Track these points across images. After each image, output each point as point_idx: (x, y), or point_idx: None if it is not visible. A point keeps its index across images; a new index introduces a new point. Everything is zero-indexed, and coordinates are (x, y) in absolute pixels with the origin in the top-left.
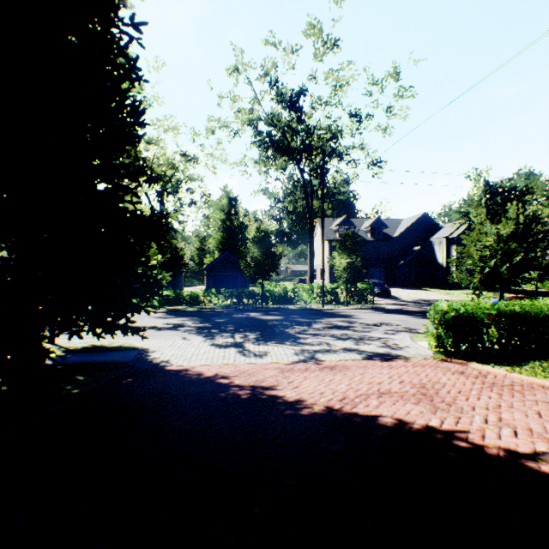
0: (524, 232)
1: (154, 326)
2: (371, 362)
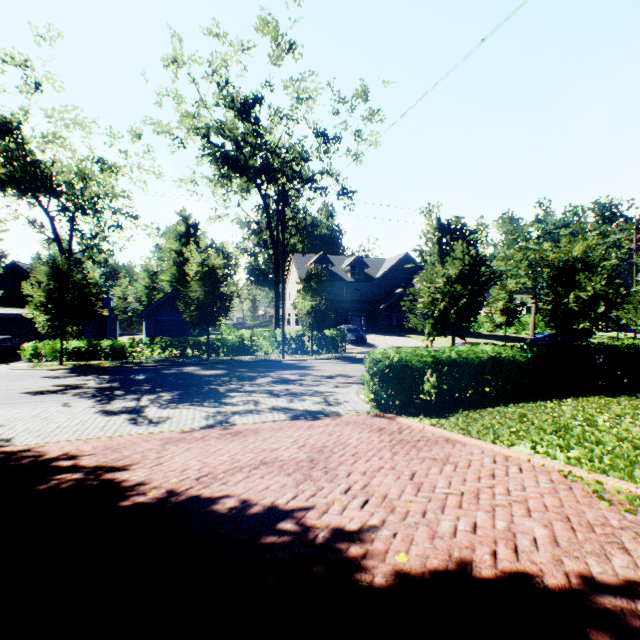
0: (471, 274)
1: None
2: (293, 422)
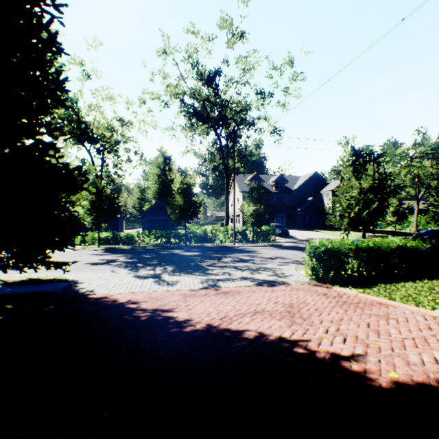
0: (379, 186)
1: (77, 261)
2: (259, 287)
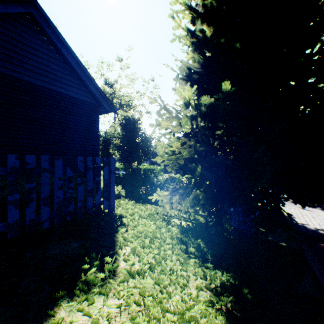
0: None
1: None
2: None
